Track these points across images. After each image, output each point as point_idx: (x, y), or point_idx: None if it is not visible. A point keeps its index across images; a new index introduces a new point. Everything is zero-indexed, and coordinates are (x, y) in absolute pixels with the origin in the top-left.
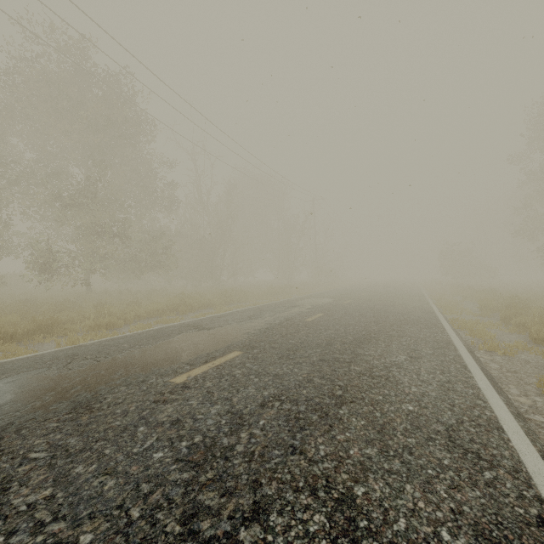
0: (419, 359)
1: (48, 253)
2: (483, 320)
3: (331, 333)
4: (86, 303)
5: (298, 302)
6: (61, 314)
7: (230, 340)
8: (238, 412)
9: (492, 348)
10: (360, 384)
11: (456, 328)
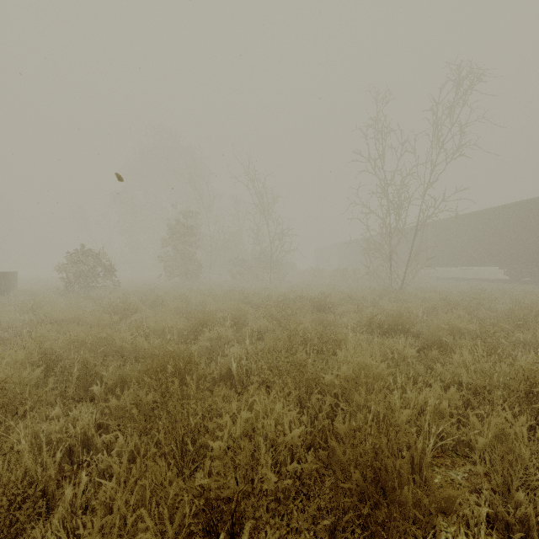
0: None
1: None
2: None
3: None
4: None
5: None
6: None
7: None
8: None
9: None
10: None
11: None
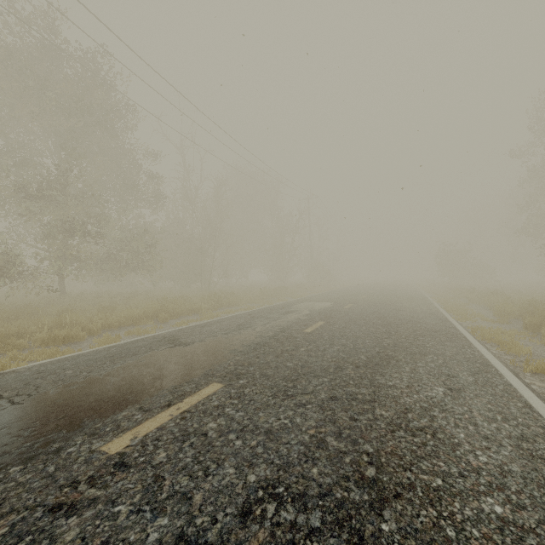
0: (462, 392)
1: (9, 252)
2: (503, 327)
3: (337, 350)
4: (52, 308)
5: (294, 306)
6: (14, 323)
7: (210, 363)
8: (198, 539)
9: (540, 370)
10: (399, 449)
11: (481, 339)
